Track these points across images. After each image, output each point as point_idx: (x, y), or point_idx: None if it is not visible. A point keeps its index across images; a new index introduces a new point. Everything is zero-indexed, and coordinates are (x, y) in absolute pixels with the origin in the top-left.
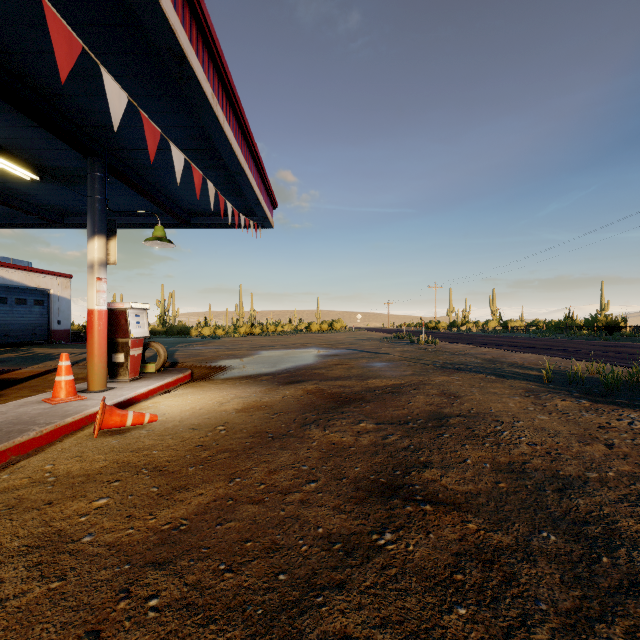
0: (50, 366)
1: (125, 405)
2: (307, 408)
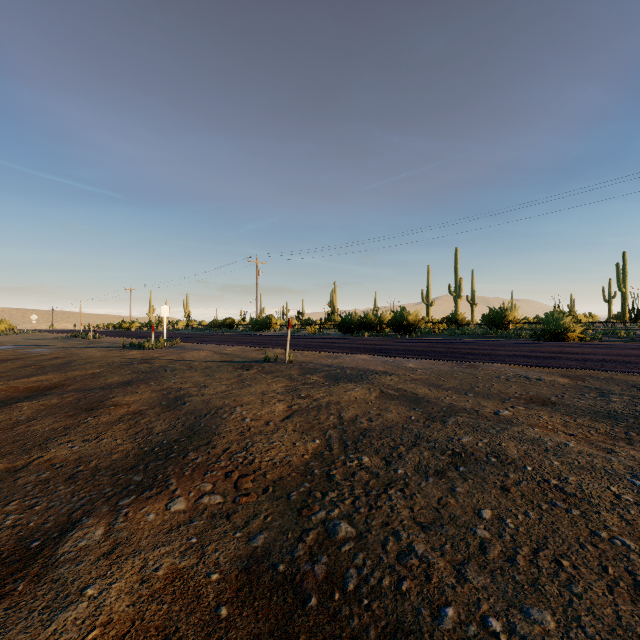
0: None
1: None
2: None
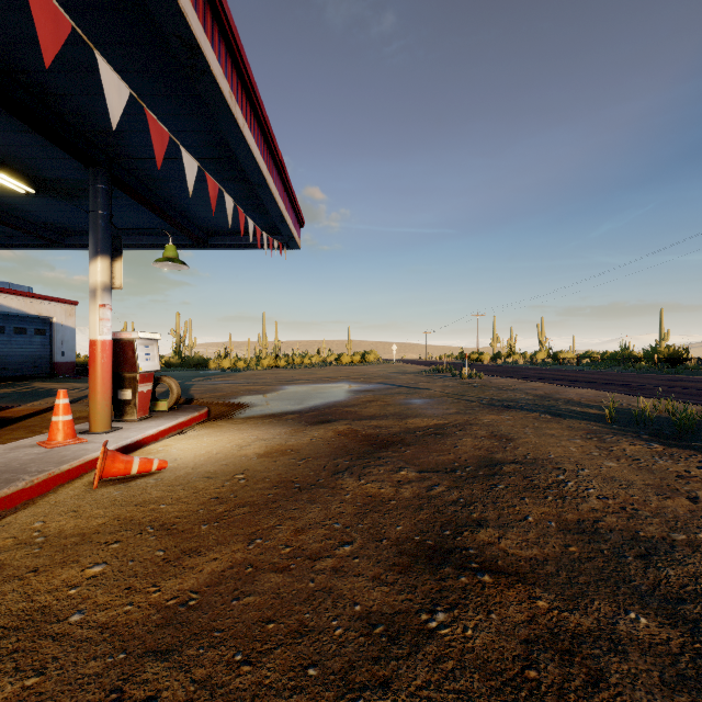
0: (50, 403)
1: (131, 449)
2: (339, 452)
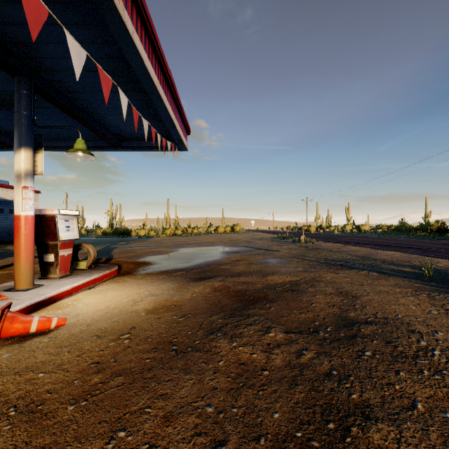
0: (8, 261)
1: (45, 304)
2: (214, 309)
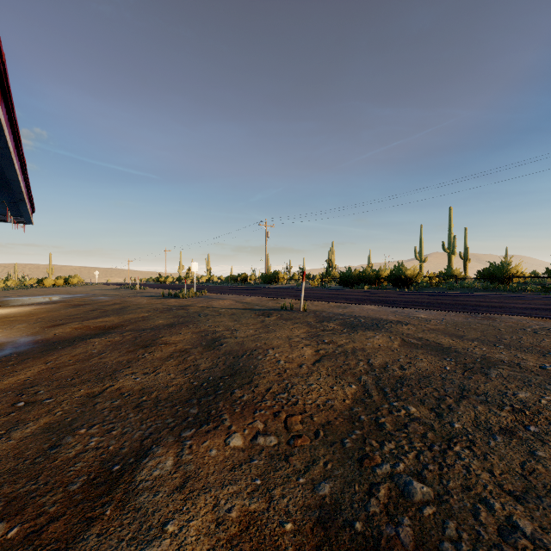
0: None
1: None
2: (65, 307)
